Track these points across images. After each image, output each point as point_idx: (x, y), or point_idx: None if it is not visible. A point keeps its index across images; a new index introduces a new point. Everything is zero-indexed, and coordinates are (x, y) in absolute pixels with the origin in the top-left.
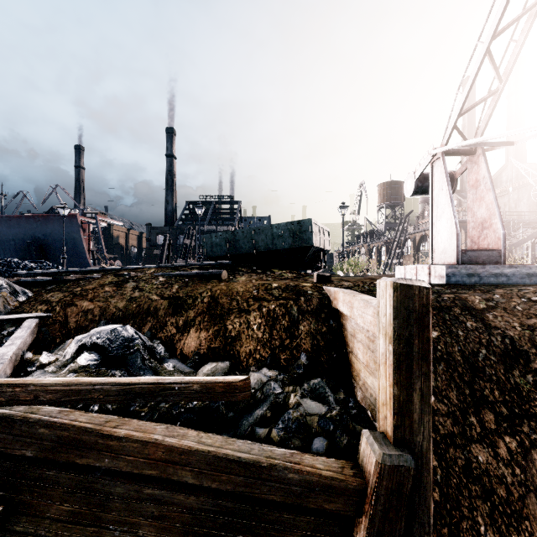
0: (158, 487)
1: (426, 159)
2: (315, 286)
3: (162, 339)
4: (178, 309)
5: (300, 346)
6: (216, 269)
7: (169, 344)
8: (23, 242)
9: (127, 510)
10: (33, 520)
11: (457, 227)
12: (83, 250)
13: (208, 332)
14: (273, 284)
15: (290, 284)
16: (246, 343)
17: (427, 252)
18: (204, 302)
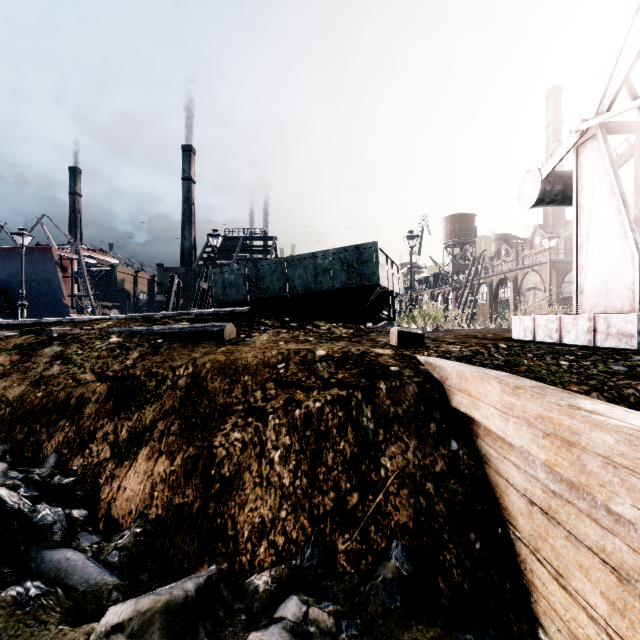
0: None
1: (566, 141)
2: (401, 355)
3: (76, 473)
4: (124, 402)
5: (387, 514)
6: (220, 322)
7: (87, 487)
8: None
9: None
10: None
11: (639, 248)
12: (61, 295)
13: (173, 463)
14: (316, 352)
15: (351, 350)
16: (253, 498)
17: (507, 299)
18: (177, 388)
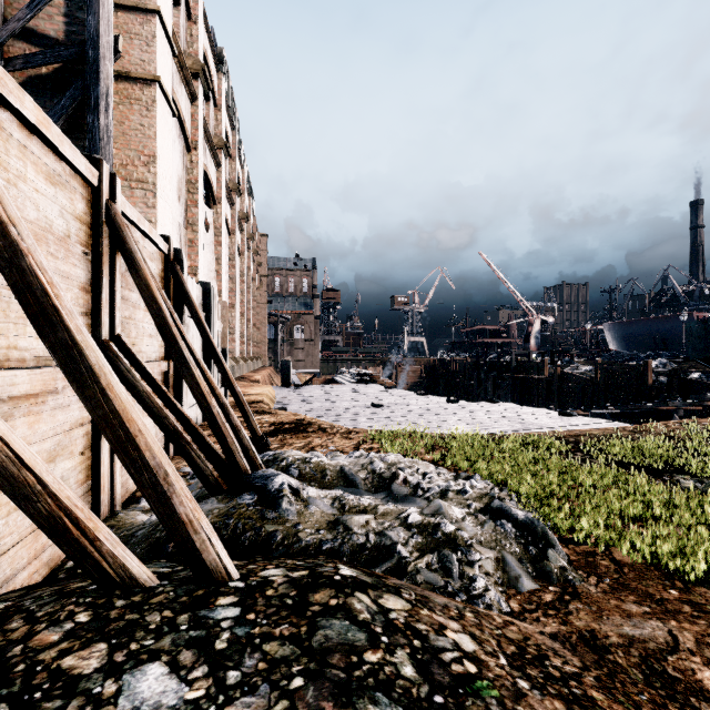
0: (707, 390)
1: None
2: None
3: None
4: None
5: None
6: None
7: None
8: (649, 337)
9: (701, 393)
10: (686, 393)
11: None
12: None
13: None
14: None
15: None
16: None
17: None
18: None
